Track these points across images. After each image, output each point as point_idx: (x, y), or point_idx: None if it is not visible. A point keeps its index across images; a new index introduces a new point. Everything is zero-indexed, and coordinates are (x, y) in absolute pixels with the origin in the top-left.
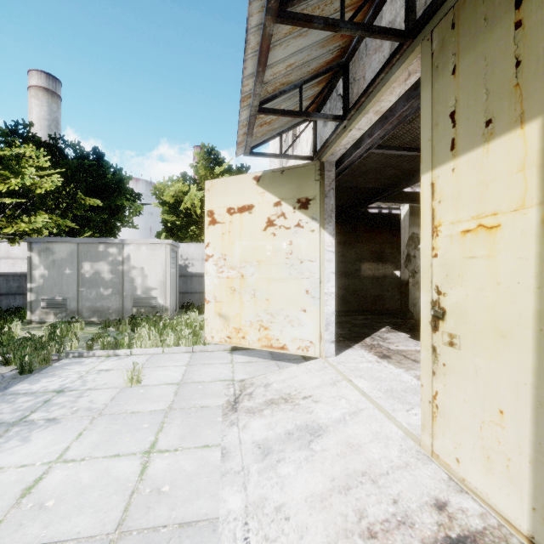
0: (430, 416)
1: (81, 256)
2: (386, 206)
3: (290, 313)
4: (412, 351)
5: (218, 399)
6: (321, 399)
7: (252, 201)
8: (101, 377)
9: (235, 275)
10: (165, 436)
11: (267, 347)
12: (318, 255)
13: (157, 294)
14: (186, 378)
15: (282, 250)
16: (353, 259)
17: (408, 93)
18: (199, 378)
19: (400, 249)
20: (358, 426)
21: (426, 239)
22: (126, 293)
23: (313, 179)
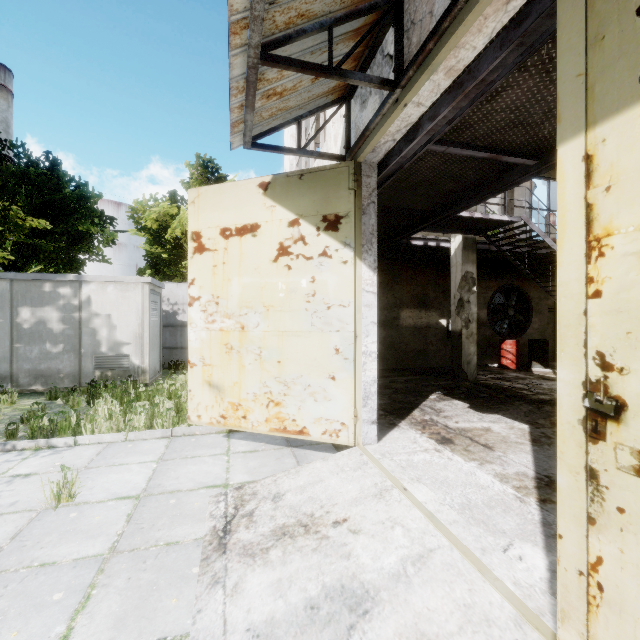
0: (582, 601)
1: (16, 298)
2: (433, 237)
3: (312, 381)
4: (479, 430)
5: (199, 526)
6: (363, 527)
7: (256, 218)
8: (11, 490)
9: (233, 327)
10: (87, 621)
11: (278, 431)
12: (353, 297)
13: (131, 351)
14: (153, 485)
15: (301, 290)
16: (390, 305)
17: (503, 35)
18: (173, 484)
19: (447, 292)
20: (431, 589)
21: (570, 263)
22: (84, 350)
23: (345, 187)
